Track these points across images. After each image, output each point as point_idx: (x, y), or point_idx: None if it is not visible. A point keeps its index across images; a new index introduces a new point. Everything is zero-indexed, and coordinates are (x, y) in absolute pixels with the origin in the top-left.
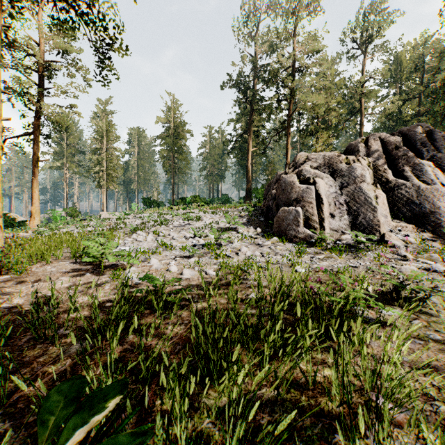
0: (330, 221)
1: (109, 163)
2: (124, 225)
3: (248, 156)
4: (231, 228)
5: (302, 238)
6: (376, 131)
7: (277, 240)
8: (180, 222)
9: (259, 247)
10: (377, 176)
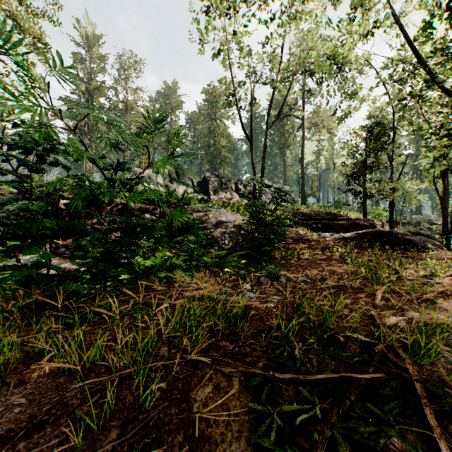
0: None
1: None
2: None
3: None
4: None
5: None
6: None
7: None
8: None
9: None
10: (165, 183)
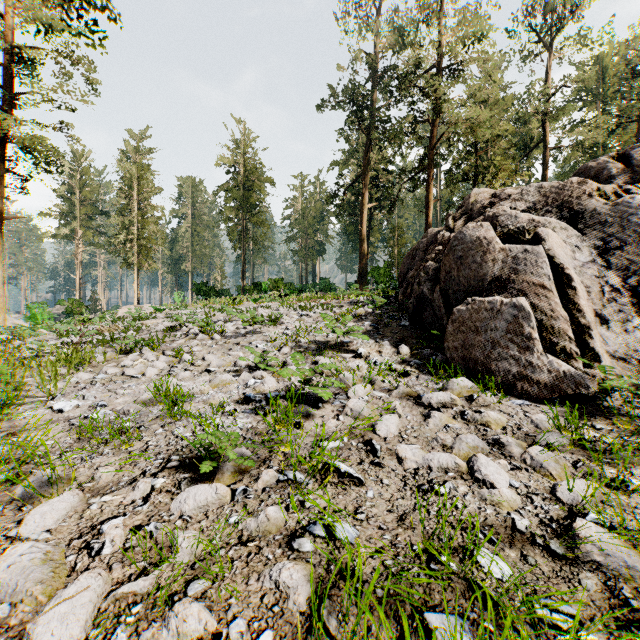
0: (602, 333)
1: (142, 228)
2: (135, 332)
3: (362, 216)
4: (341, 343)
5: (544, 383)
6: (563, 178)
7: (478, 391)
8: (238, 328)
9: (428, 411)
10: None
